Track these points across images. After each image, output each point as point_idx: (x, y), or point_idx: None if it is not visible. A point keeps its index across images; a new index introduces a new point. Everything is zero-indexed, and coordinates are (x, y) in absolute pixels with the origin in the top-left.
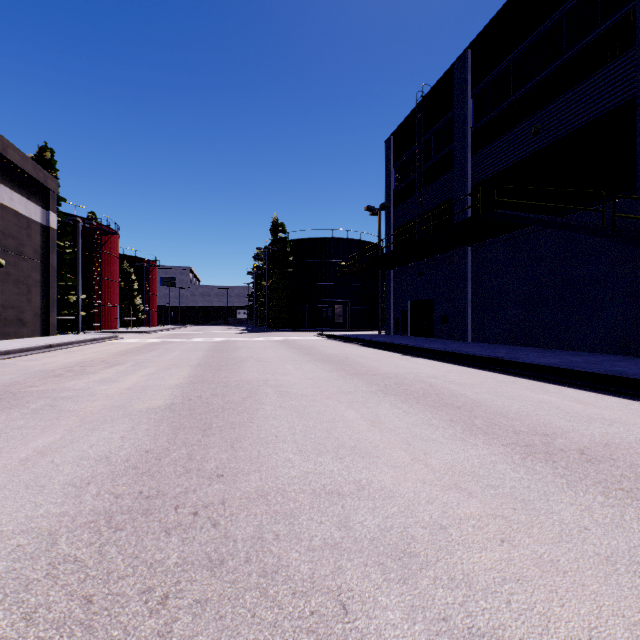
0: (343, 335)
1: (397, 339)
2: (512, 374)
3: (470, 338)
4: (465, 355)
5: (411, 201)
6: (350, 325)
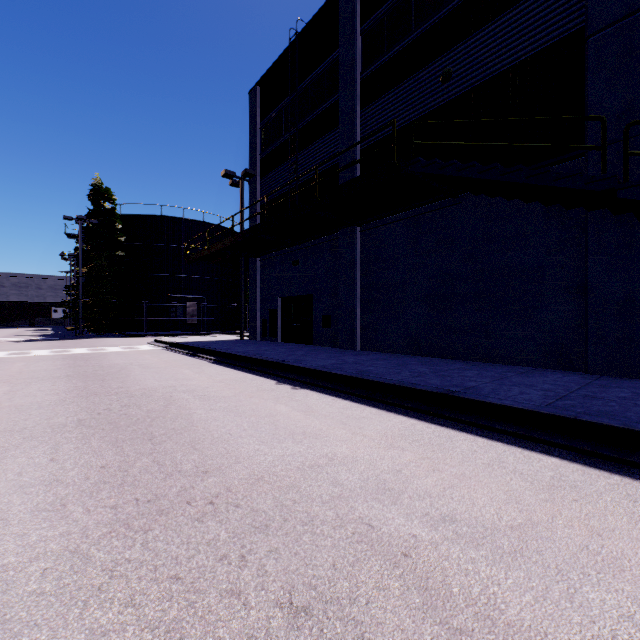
0: (190, 343)
1: (266, 349)
2: (507, 436)
3: (359, 345)
4: (387, 385)
5: (283, 169)
6: (207, 327)
